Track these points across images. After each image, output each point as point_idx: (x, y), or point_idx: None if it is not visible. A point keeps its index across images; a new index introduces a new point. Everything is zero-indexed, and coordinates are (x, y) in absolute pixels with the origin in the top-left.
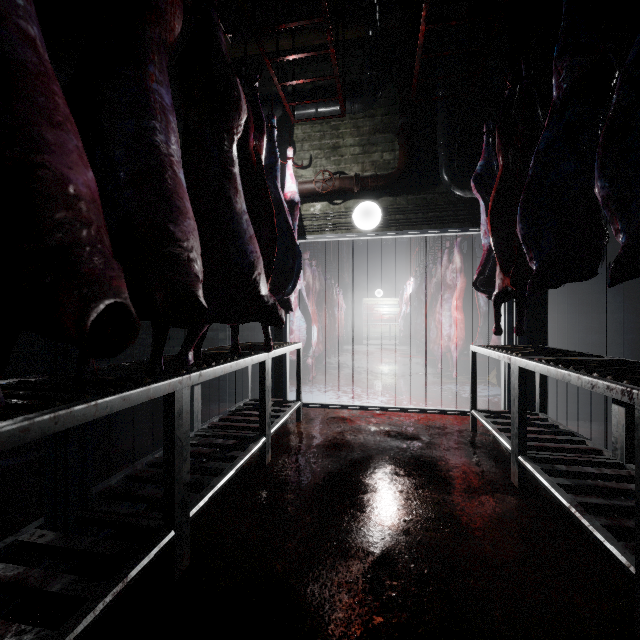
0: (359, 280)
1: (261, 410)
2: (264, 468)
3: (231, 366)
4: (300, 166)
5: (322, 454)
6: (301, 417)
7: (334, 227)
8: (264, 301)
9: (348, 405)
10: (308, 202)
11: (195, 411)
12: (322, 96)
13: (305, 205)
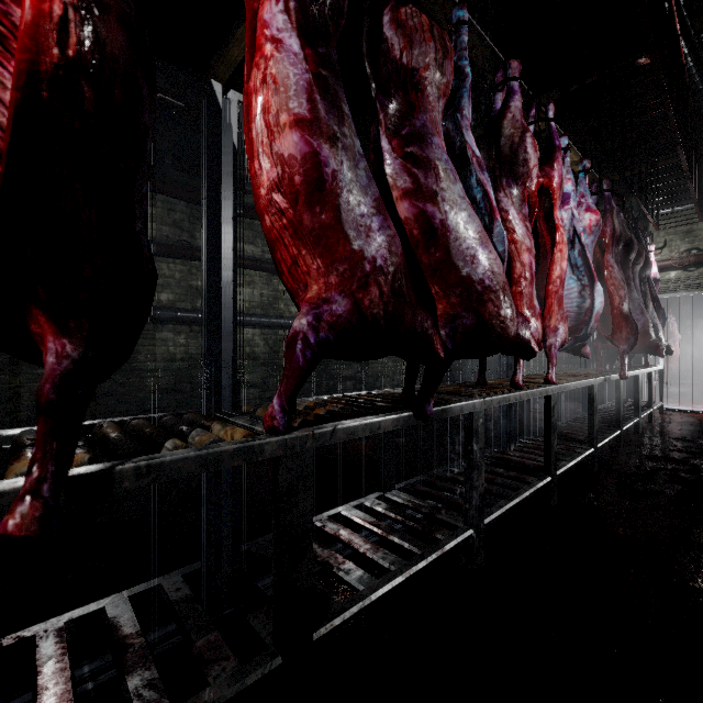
0: (700, 305)
1: (649, 395)
2: (652, 423)
3: (646, 370)
4: (660, 253)
5: (688, 424)
6: (662, 412)
7: (688, 287)
8: (664, 344)
9: (701, 411)
10: (663, 271)
11: (605, 395)
12: (676, 198)
13: (660, 274)
